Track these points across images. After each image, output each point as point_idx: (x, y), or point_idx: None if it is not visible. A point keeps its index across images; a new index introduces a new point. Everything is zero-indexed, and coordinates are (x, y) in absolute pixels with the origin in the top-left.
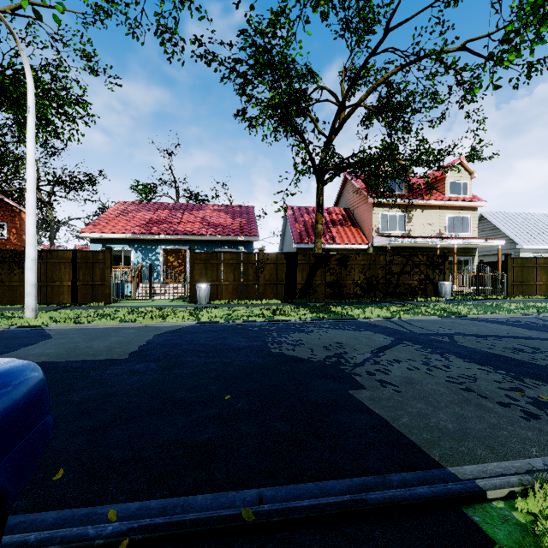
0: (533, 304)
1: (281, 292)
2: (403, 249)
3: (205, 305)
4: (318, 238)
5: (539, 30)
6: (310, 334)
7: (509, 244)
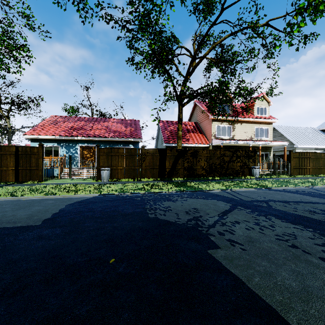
0: (307, 180)
1: (156, 173)
2: (230, 147)
3: (107, 182)
4: (179, 140)
5: (319, 7)
6: (175, 202)
7: (289, 144)
